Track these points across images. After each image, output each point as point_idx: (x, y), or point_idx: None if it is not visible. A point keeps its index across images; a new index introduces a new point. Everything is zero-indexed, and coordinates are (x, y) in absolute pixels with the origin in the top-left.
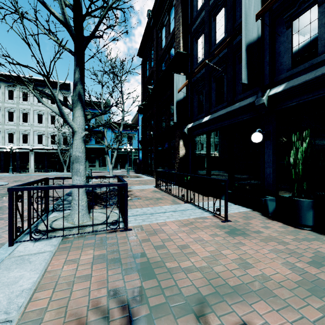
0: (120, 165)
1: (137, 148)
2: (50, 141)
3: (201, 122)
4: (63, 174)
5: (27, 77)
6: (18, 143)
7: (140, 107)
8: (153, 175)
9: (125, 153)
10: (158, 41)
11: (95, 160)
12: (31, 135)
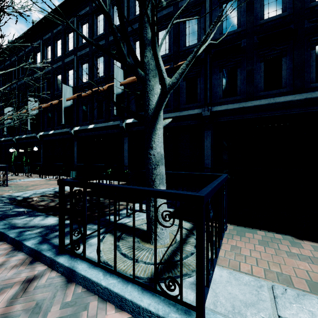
0: None
1: None
2: None
3: (1, 140)
4: None
5: None
6: None
7: None
8: None
9: None
10: None
11: None
12: None
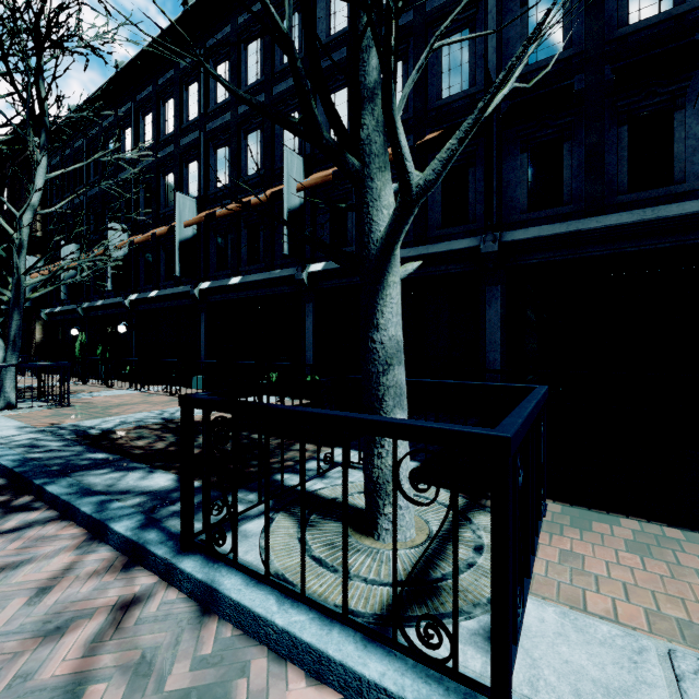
0: None
1: None
2: None
3: (54, 311)
4: None
5: None
6: None
7: None
8: None
9: None
10: (15, 183)
11: None
12: None
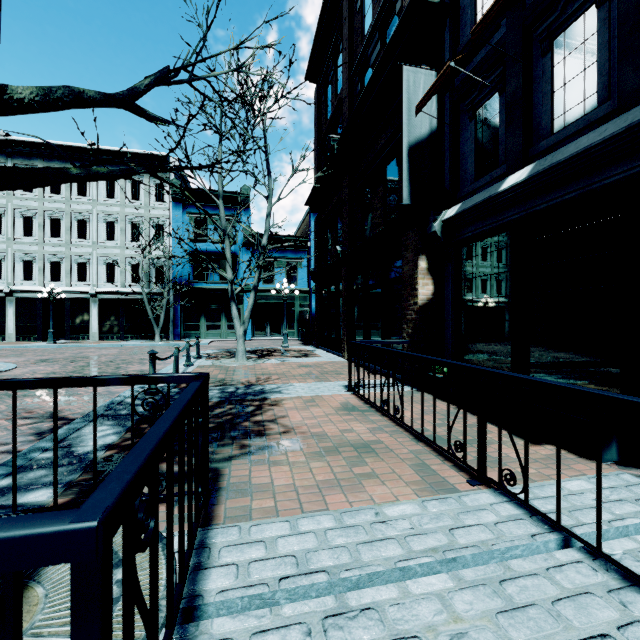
0: (270, 325)
1: (306, 289)
2: (130, 277)
3: (495, 191)
4: (151, 346)
5: (84, 148)
6: (69, 281)
7: (312, 194)
8: (341, 350)
9: (281, 300)
10: (353, 23)
11: (218, 316)
12: (94, 264)
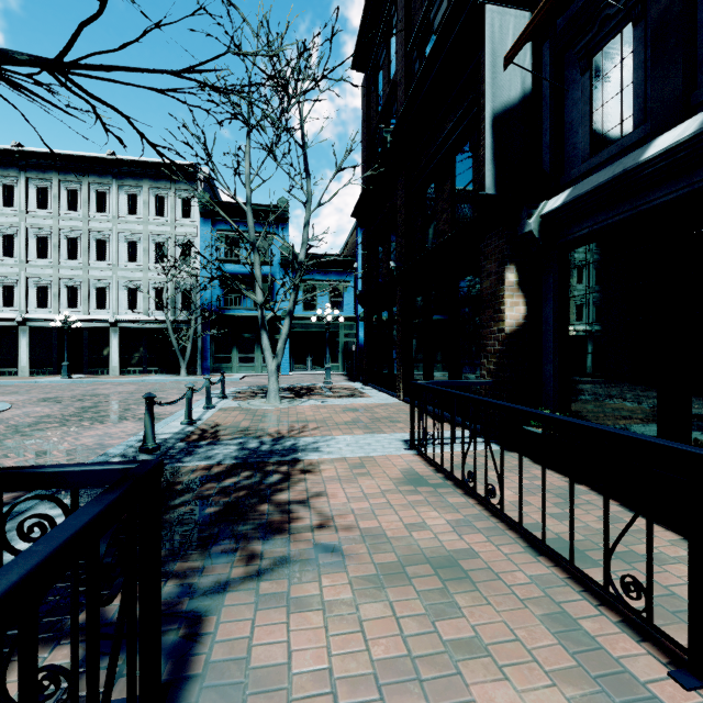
0: (311, 358)
1: (353, 316)
2: (154, 304)
3: (634, 161)
4: (175, 381)
5: (103, 158)
6: (87, 308)
7: (359, 203)
8: (395, 389)
9: (323, 329)
10: None
11: (252, 347)
12: (114, 289)
